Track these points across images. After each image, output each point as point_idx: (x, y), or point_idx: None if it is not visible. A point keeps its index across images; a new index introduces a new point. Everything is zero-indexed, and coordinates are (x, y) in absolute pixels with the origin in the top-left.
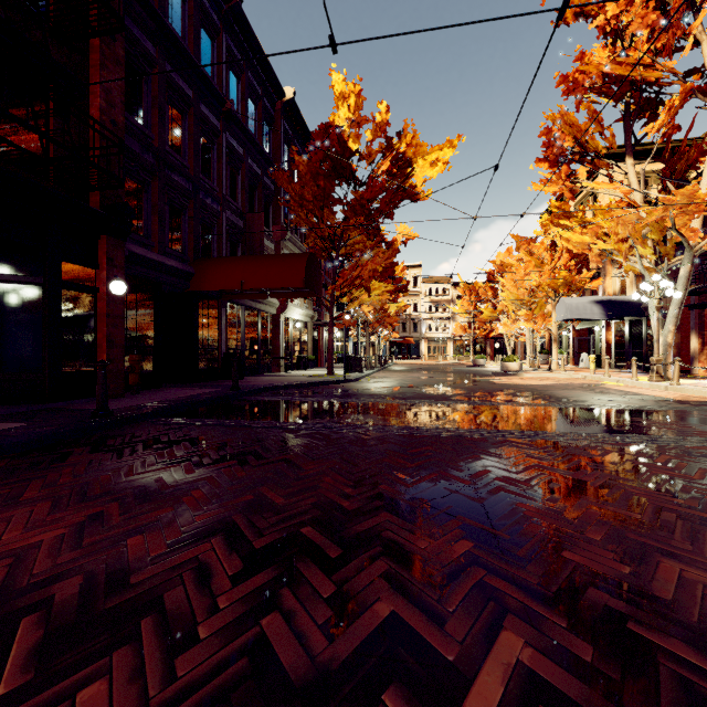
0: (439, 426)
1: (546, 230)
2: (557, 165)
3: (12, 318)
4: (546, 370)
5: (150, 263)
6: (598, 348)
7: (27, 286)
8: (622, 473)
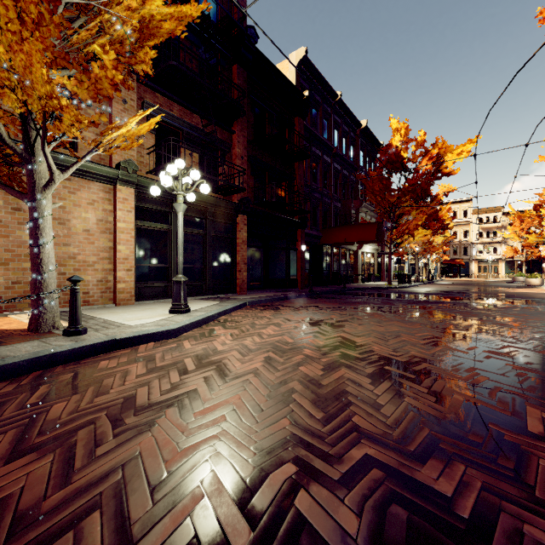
0: (434, 300)
1: None
2: None
3: (278, 261)
4: None
5: (308, 235)
6: None
7: (281, 250)
8: (483, 308)
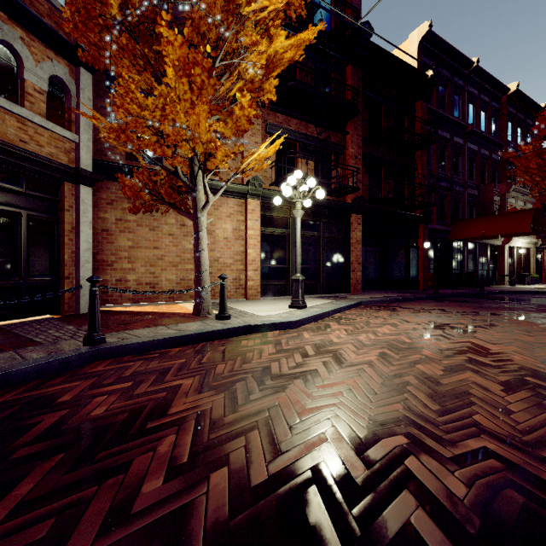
0: None
1: None
2: None
3: (395, 260)
4: None
5: (433, 230)
6: None
7: (399, 249)
8: None
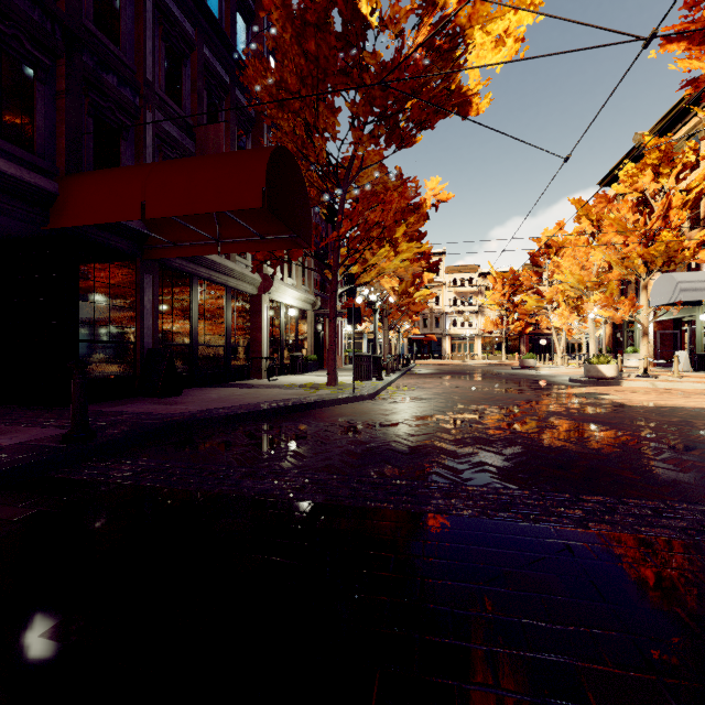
0: None
1: (631, 183)
2: (702, 41)
3: None
4: (641, 375)
5: None
6: (700, 344)
7: None
8: None
